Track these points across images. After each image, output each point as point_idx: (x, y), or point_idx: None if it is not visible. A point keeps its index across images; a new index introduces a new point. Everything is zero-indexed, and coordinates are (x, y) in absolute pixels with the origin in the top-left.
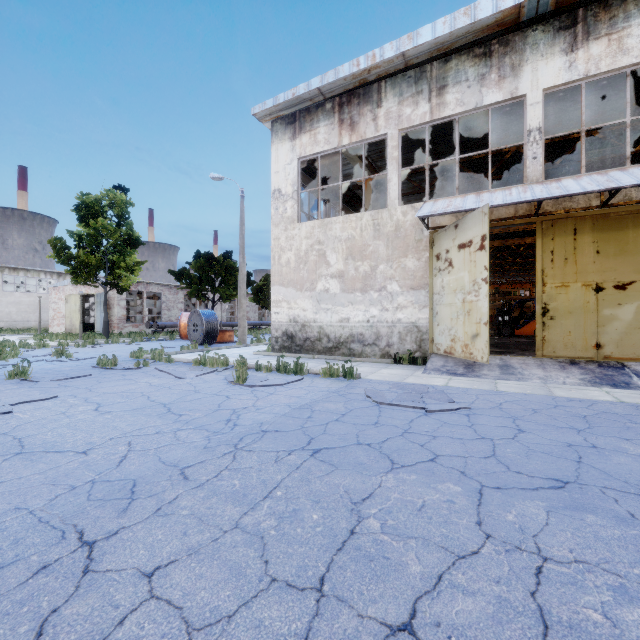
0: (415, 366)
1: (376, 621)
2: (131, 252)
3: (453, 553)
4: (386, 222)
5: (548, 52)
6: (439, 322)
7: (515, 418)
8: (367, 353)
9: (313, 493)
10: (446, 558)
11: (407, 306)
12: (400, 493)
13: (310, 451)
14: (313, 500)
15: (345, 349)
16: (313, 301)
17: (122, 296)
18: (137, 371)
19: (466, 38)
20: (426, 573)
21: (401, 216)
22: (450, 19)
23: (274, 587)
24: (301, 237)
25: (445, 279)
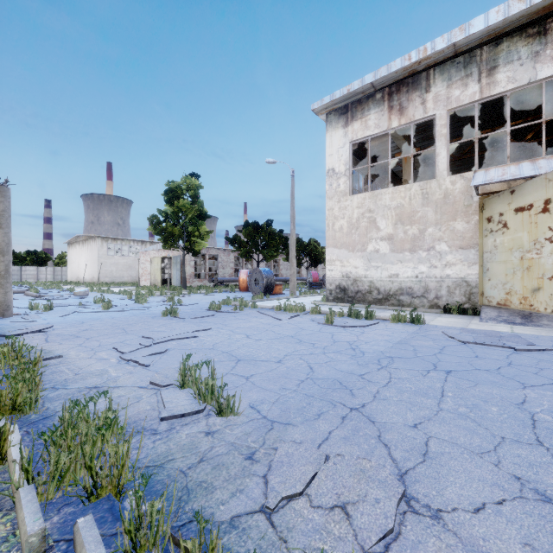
0: (466, 316)
1: None
2: (202, 224)
3: None
4: (434, 191)
5: None
6: (490, 277)
7: None
8: (416, 304)
9: (476, 396)
10: None
11: (456, 263)
12: (548, 401)
13: (443, 371)
14: (481, 400)
15: (394, 300)
16: (364, 260)
17: (191, 258)
18: (239, 313)
19: (519, 21)
20: None
21: (450, 185)
22: (504, 7)
23: (507, 440)
24: (353, 207)
25: (498, 239)
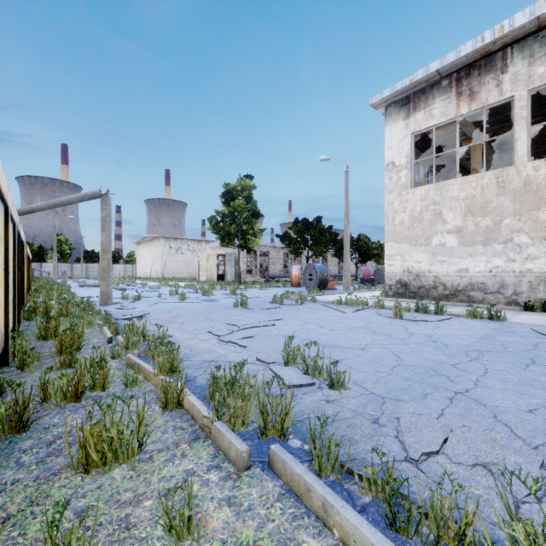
0: None
1: None
2: (255, 222)
3: None
4: (512, 179)
5: None
6: None
7: None
8: (489, 300)
9: None
10: None
11: (539, 256)
12: None
13: (544, 366)
14: None
15: (463, 296)
16: (428, 254)
17: (244, 255)
18: (302, 306)
19: None
20: None
21: (532, 171)
22: None
23: None
24: (415, 200)
25: None
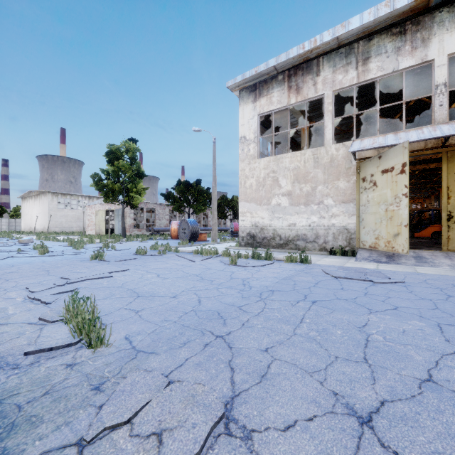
0: (346, 257)
1: (410, 376)
2: (139, 181)
3: (438, 352)
4: (323, 156)
5: (452, 27)
6: (365, 226)
7: (441, 289)
8: (309, 248)
9: (329, 321)
10: (435, 354)
11: (339, 215)
12: (385, 324)
13: (310, 301)
14: (331, 324)
15: (292, 245)
16: (269, 212)
17: (131, 211)
18: (161, 257)
19: (386, 22)
20: (427, 360)
21: (334, 151)
22: (374, 10)
23: (339, 359)
24: (260, 168)
25: (370, 195)
